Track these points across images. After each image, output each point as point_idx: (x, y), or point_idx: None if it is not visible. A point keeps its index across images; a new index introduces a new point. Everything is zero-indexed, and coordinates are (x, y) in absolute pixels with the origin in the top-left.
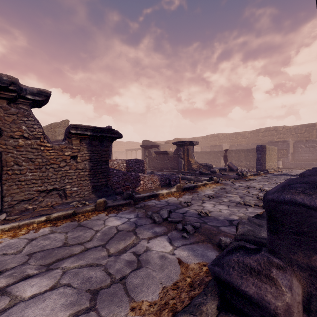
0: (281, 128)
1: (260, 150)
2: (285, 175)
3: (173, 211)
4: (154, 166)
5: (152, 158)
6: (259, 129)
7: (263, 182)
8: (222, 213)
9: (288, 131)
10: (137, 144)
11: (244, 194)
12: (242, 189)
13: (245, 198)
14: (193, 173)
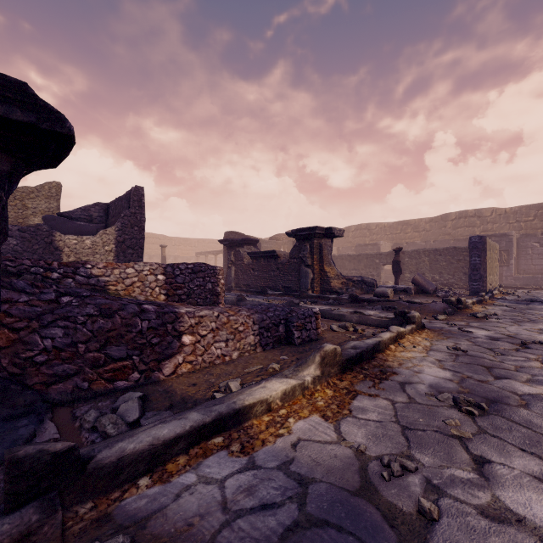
0: (489, 212)
1: (480, 248)
2: (535, 301)
3: None
4: (248, 283)
5: (243, 267)
6: (447, 214)
7: (526, 322)
8: None
9: (501, 217)
10: (219, 245)
11: None
12: (518, 352)
13: None
14: (336, 298)
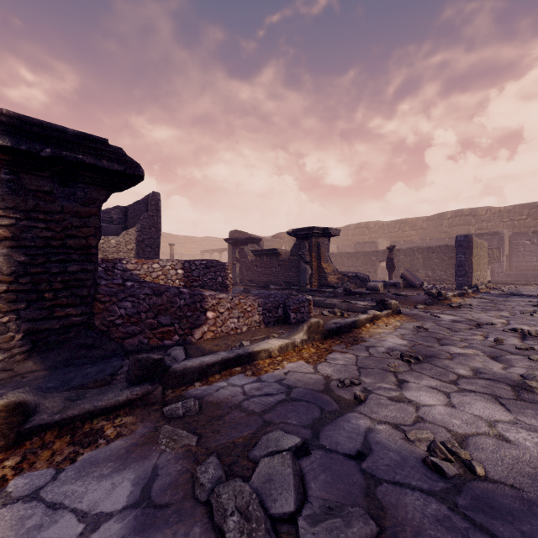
0: (484, 211)
1: (465, 246)
2: (515, 295)
3: (311, 441)
4: (252, 279)
5: (247, 264)
6: (443, 213)
7: (493, 310)
8: (519, 451)
9: (495, 216)
10: (223, 243)
11: (490, 346)
12: (469, 330)
13: (511, 361)
14: (332, 291)
